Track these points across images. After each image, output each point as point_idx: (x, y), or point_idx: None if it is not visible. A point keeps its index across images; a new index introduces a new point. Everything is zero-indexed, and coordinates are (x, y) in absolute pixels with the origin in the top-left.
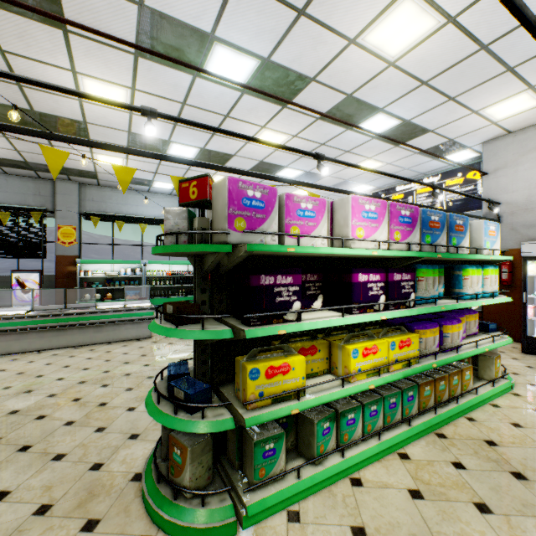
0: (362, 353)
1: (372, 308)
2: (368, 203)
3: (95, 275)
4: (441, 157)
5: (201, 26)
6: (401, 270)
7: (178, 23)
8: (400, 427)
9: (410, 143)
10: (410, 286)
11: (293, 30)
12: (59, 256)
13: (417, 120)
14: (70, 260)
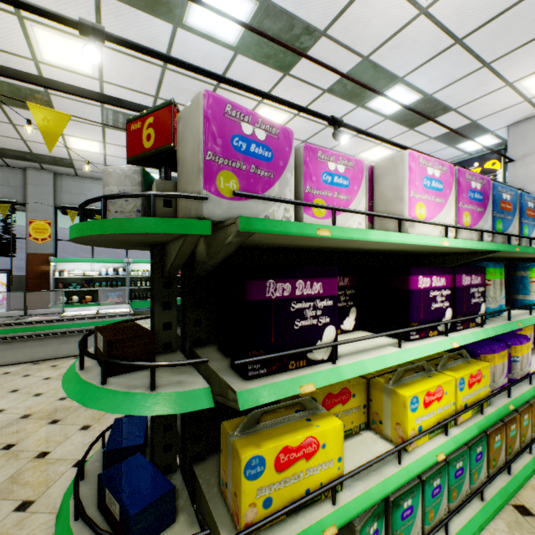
0: (423, 401)
1: (435, 329)
2: (431, 165)
3: (72, 276)
4: (469, 138)
5: None
6: (470, 269)
7: None
8: (469, 503)
9: (427, 126)
10: (480, 294)
11: None
12: (30, 254)
13: (440, 94)
14: (44, 258)
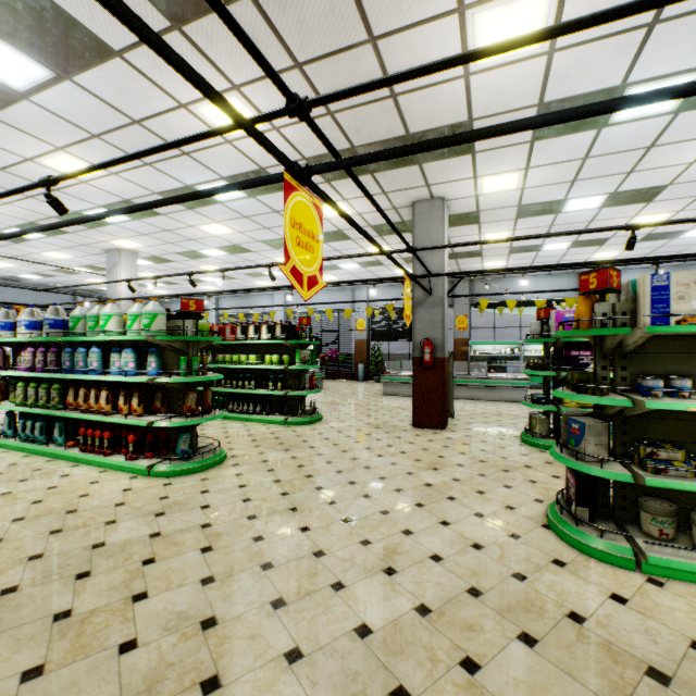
0: None
1: None
2: None
3: (481, 354)
4: None
5: (556, 199)
6: None
7: (541, 203)
8: None
9: None
10: None
11: (628, 178)
12: (455, 339)
13: None
14: (463, 341)
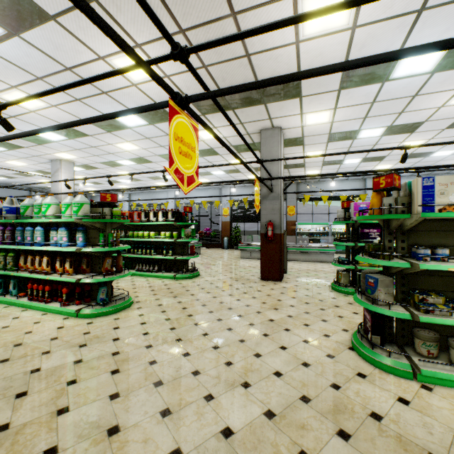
0: None
1: None
2: None
3: (304, 231)
4: None
5: (353, 129)
6: None
7: (344, 132)
8: None
9: None
10: None
11: (400, 116)
12: (287, 221)
13: None
14: (292, 223)
